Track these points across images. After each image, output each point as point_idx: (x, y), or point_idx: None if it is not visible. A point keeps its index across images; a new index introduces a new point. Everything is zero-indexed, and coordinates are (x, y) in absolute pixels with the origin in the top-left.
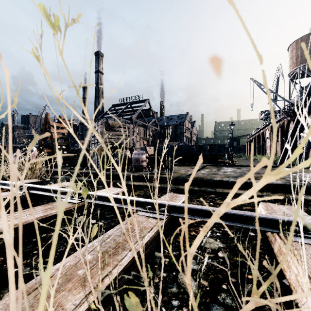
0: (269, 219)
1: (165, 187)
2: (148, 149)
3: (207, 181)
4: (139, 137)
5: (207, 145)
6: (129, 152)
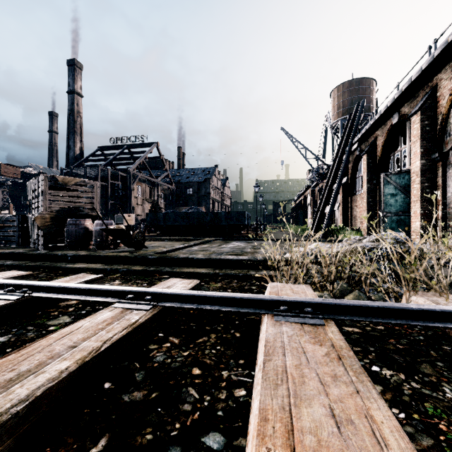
0: (118, 290)
1: (115, 269)
2: (126, 218)
3: (171, 260)
4: (142, 199)
5: (224, 212)
6: (92, 222)
